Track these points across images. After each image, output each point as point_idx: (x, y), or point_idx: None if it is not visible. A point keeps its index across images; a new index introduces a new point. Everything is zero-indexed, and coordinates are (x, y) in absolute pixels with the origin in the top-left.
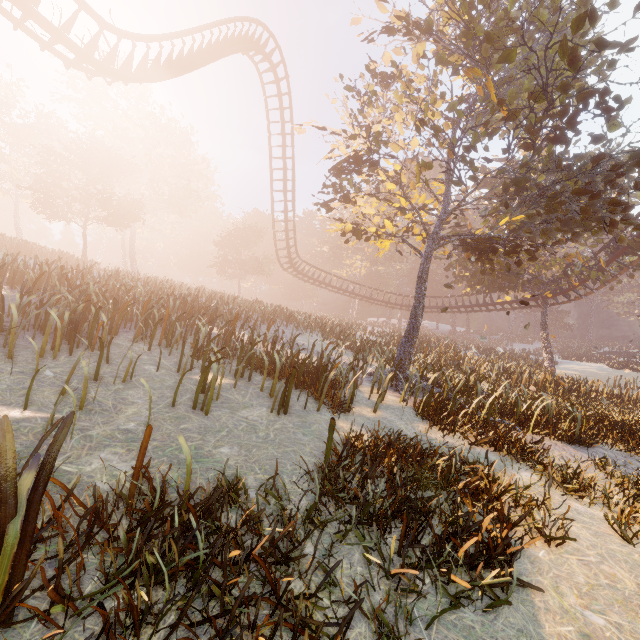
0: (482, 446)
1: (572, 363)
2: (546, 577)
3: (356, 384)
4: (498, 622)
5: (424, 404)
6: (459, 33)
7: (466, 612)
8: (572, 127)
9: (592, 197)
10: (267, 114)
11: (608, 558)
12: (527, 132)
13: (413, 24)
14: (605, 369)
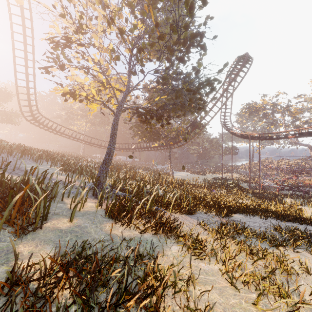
0: (148, 231)
1: (178, 172)
2: None
3: (62, 198)
4: None
5: (111, 207)
6: None
7: None
8: (187, 53)
9: (194, 93)
10: (8, 6)
11: None
12: (168, 50)
13: None
14: (189, 174)
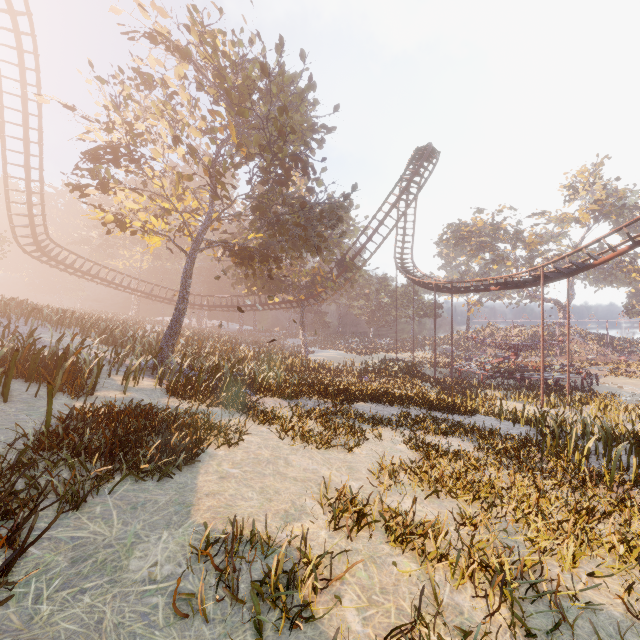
0: (216, 406)
1: (324, 351)
2: (216, 461)
3: (109, 374)
4: (168, 483)
5: (174, 382)
6: (213, 74)
7: (147, 484)
8: (289, 178)
9: (304, 229)
10: None
11: (263, 448)
12: (262, 172)
13: (174, 45)
14: (342, 354)
